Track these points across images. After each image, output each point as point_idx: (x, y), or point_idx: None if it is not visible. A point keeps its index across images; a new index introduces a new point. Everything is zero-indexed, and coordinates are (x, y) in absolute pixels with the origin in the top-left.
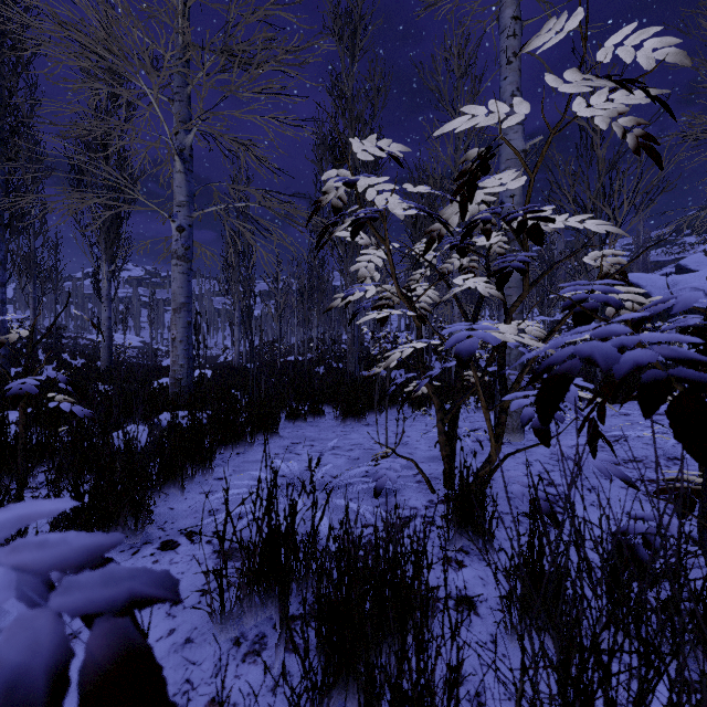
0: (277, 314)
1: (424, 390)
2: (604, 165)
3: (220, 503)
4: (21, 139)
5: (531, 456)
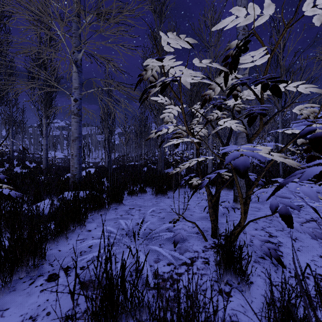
0: (125, 142)
1: (199, 182)
2: (285, 69)
3: (87, 246)
4: (2, 59)
5: (256, 217)
